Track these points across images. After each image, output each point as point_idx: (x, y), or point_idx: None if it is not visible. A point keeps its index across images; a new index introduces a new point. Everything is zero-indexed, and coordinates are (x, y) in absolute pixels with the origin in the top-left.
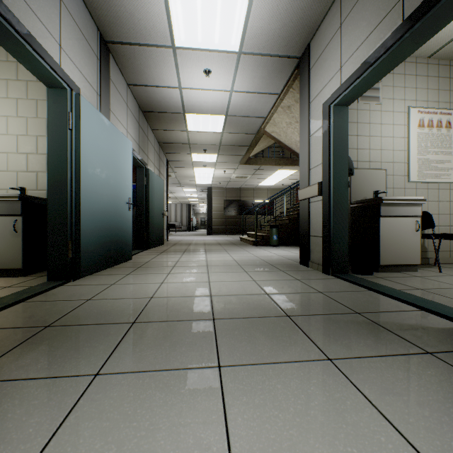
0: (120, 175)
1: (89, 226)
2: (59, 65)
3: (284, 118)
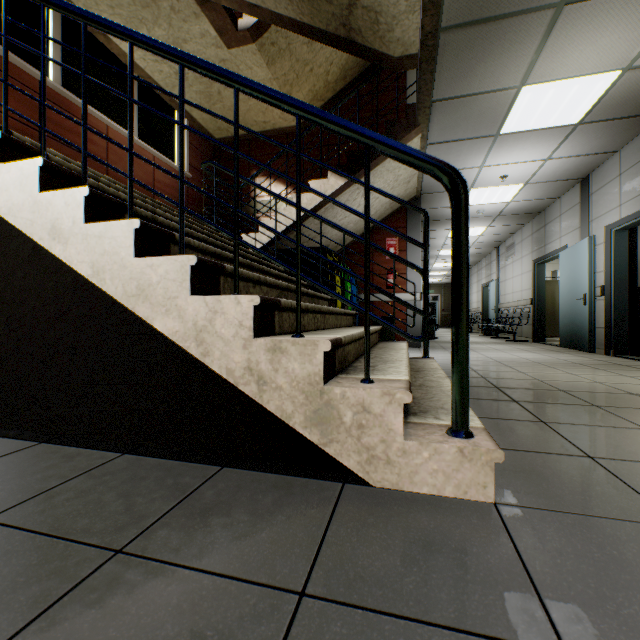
0: (577, 278)
1: (561, 320)
2: (557, 249)
3: (405, 175)
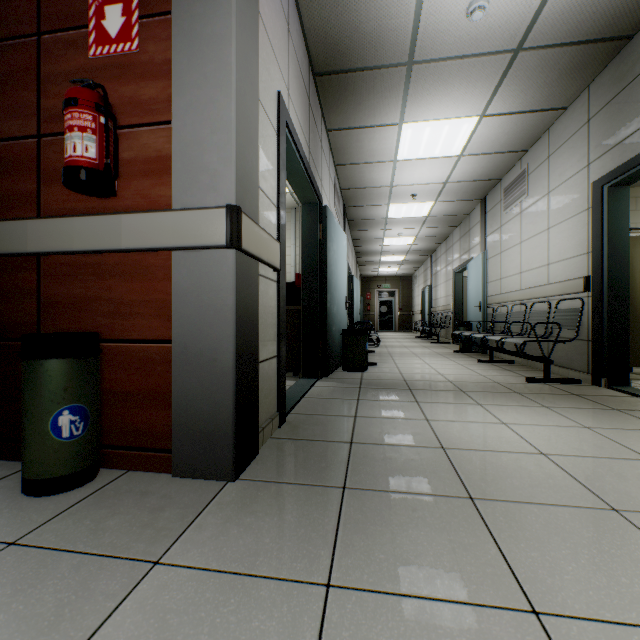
0: None
1: None
2: None
3: None
